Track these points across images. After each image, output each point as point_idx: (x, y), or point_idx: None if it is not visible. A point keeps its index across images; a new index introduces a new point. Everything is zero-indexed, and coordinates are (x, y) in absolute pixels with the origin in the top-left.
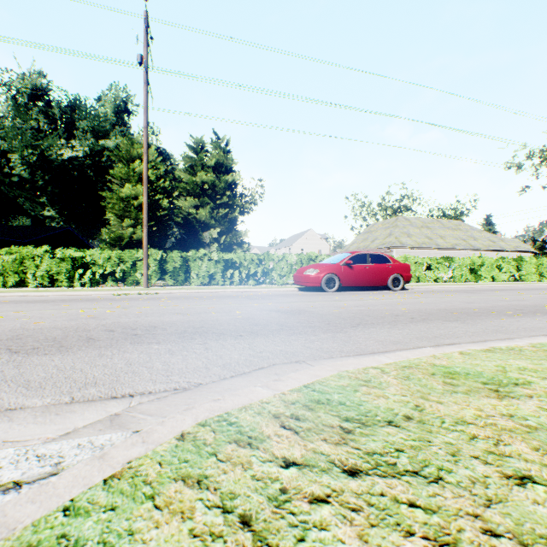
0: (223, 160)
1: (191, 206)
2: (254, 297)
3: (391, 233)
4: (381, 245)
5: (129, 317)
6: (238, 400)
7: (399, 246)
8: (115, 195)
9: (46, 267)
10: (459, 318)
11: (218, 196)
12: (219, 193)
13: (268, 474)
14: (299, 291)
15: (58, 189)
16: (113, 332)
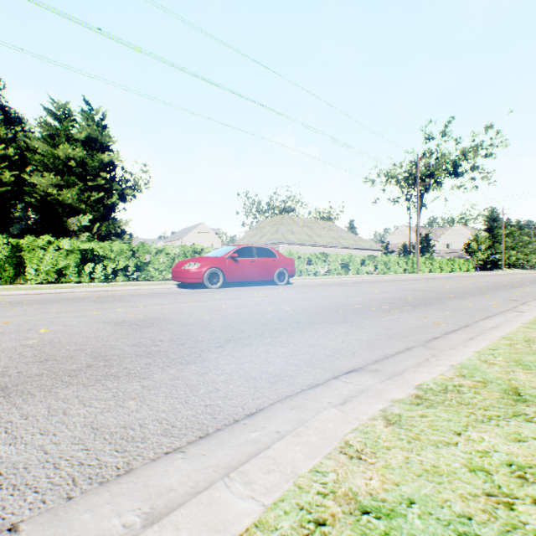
0: (97, 135)
1: (51, 185)
2: (109, 298)
3: (278, 230)
4: (269, 241)
5: None
6: None
7: (285, 242)
8: None
9: None
10: (346, 318)
11: (90, 176)
12: (91, 173)
13: None
14: (179, 288)
15: None
16: None
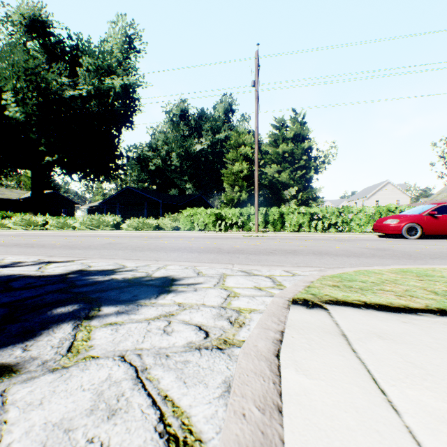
0: (300, 131)
1: (274, 171)
2: (340, 240)
3: None
4: None
5: (273, 246)
6: (368, 268)
7: None
8: (229, 171)
9: (203, 220)
10: None
11: (295, 161)
12: (296, 158)
13: (389, 277)
14: (378, 237)
15: (193, 170)
16: (276, 251)
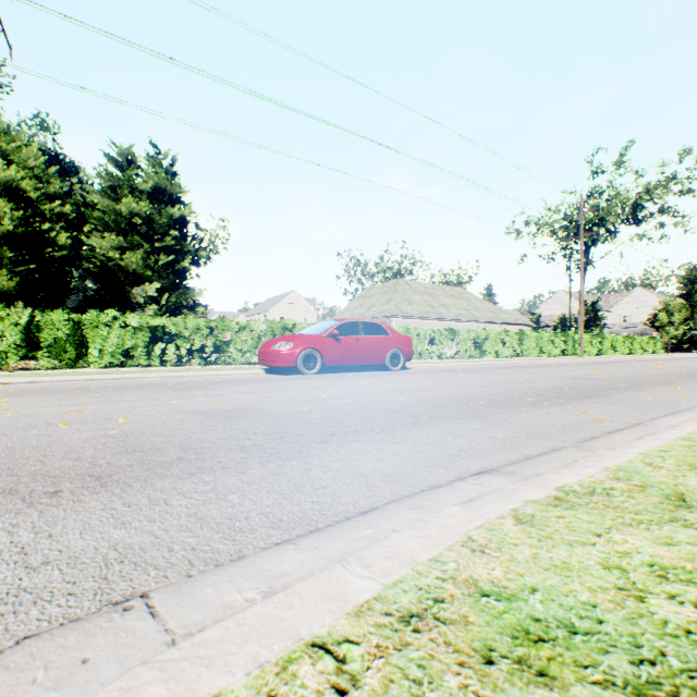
0: (166, 184)
1: (112, 247)
2: (186, 385)
3: (391, 299)
4: (379, 314)
5: None
6: None
7: (399, 315)
8: None
9: None
10: (478, 412)
11: (158, 235)
12: (159, 232)
13: None
14: (266, 373)
15: None
16: None
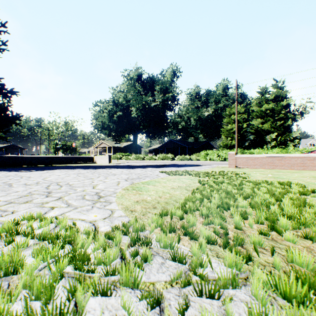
0: (279, 93)
1: (258, 123)
2: None
3: None
4: None
5: None
6: None
7: None
8: (224, 129)
9: (210, 156)
10: None
11: (275, 114)
12: (276, 113)
13: None
14: None
15: (202, 126)
16: None
